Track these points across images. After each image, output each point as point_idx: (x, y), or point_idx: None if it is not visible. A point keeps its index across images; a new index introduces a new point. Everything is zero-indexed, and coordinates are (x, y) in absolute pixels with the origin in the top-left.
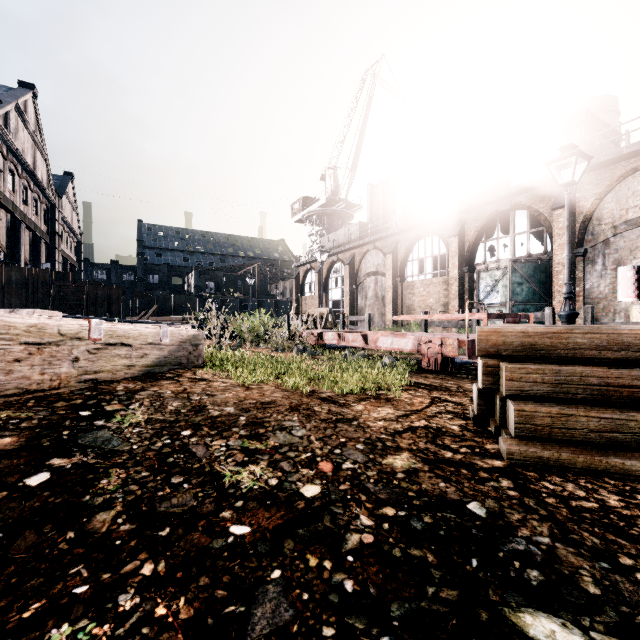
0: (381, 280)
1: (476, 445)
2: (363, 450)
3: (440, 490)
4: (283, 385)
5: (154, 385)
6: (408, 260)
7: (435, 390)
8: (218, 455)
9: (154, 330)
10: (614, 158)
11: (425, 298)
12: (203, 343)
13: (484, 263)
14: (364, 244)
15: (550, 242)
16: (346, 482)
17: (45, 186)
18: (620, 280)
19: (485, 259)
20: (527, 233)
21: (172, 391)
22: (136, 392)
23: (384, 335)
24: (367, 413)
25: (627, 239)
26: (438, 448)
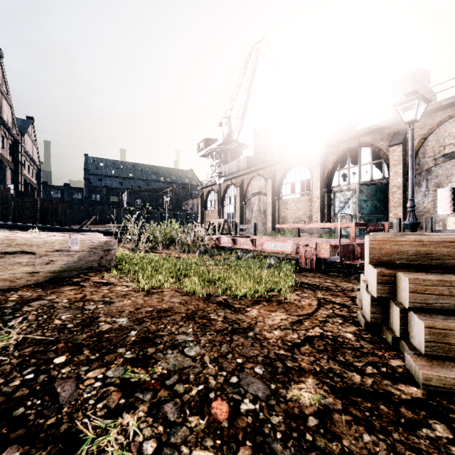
0: (263, 198)
1: (380, 361)
2: (263, 376)
3: (368, 451)
4: (183, 288)
5: (54, 292)
6: (283, 184)
7: (318, 290)
8: (87, 397)
9: (62, 238)
10: (435, 108)
11: (295, 211)
12: (115, 248)
13: (338, 186)
14: (251, 172)
15: (387, 170)
16: (246, 441)
17: (10, 126)
18: (439, 198)
19: (339, 183)
20: (370, 164)
21: (69, 299)
22: (28, 302)
23: (269, 240)
24: (262, 320)
25: (444, 168)
26: (343, 368)
